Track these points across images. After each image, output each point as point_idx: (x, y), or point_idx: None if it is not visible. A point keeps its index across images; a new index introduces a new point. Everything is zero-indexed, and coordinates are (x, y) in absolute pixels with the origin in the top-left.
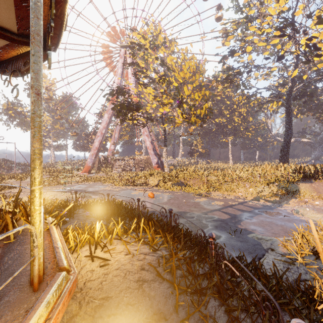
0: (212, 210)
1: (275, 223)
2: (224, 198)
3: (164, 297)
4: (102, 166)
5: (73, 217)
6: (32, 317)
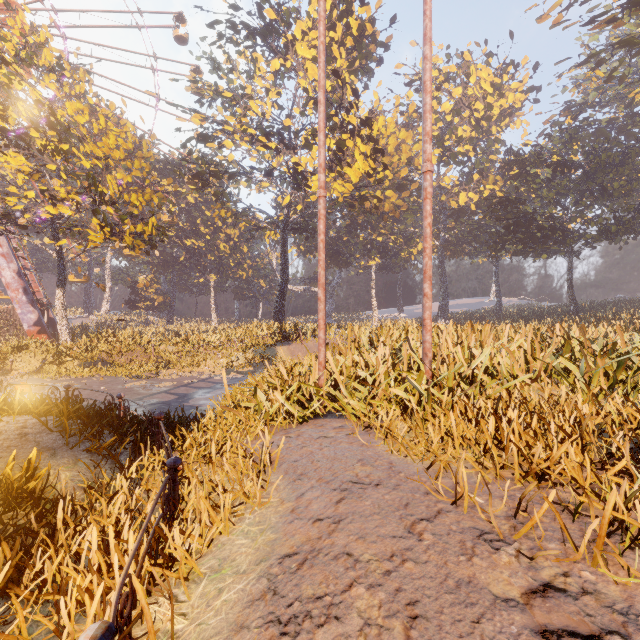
0: (153, 394)
1: None
2: (180, 376)
3: (53, 440)
4: None
5: None
6: None
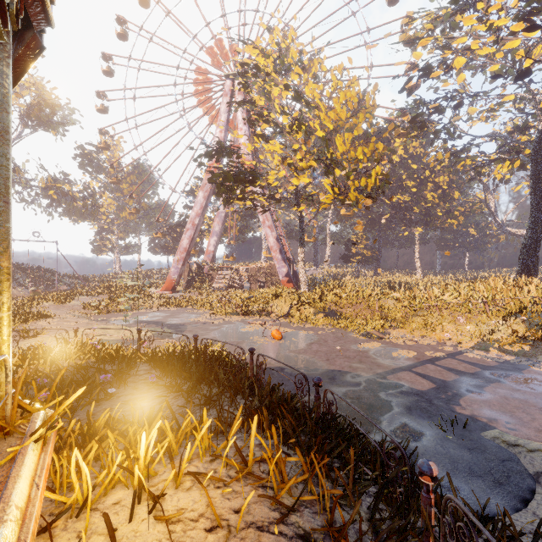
0: (396, 369)
1: (537, 404)
2: (415, 342)
3: None
4: (194, 279)
5: (126, 384)
6: None
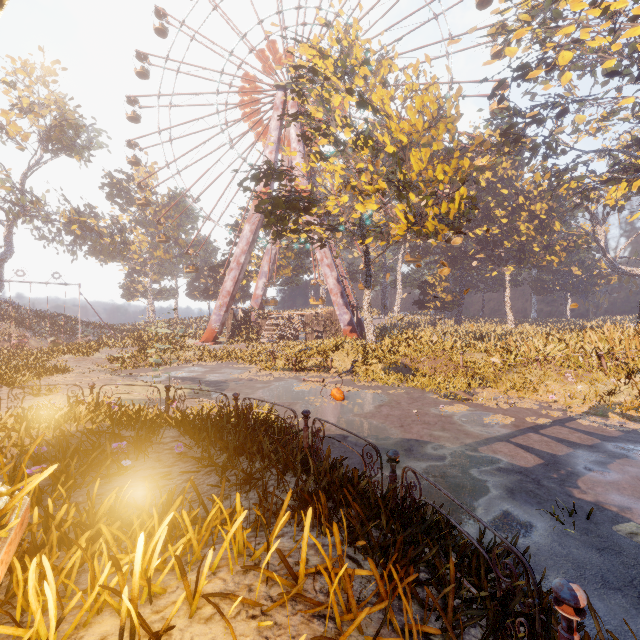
0: (489, 439)
1: None
2: (511, 405)
3: None
4: (239, 329)
5: (146, 455)
6: None
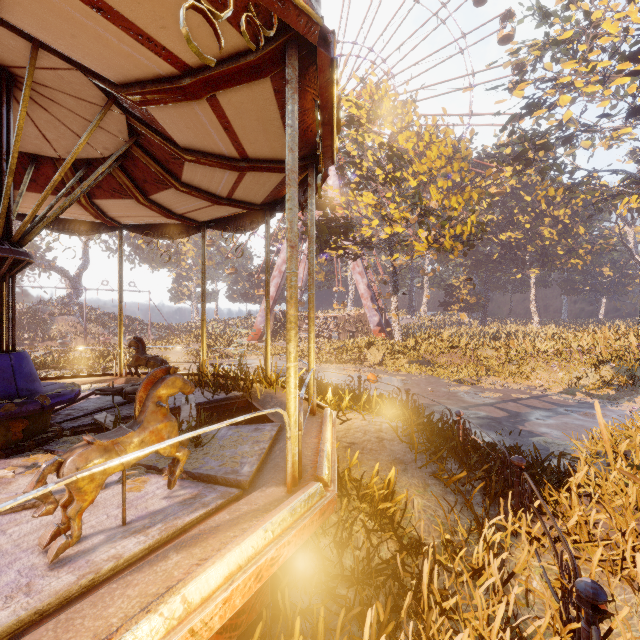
0: (478, 404)
1: (589, 427)
2: (505, 387)
3: (403, 452)
4: (280, 329)
5: None
6: (327, 418)
